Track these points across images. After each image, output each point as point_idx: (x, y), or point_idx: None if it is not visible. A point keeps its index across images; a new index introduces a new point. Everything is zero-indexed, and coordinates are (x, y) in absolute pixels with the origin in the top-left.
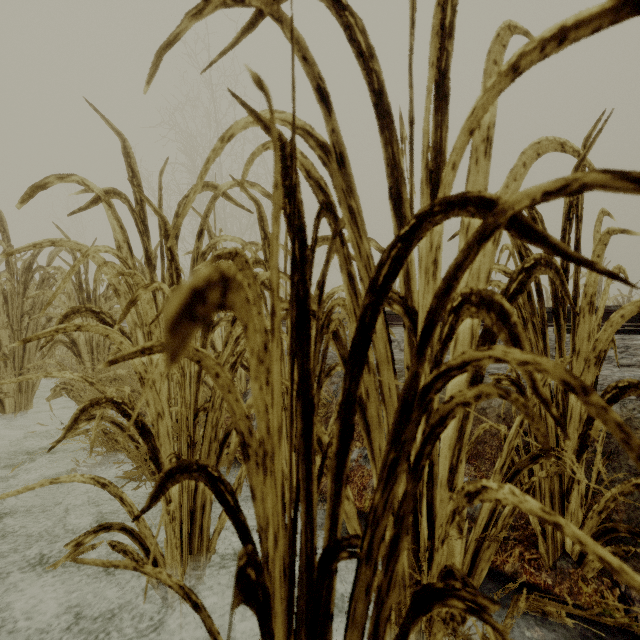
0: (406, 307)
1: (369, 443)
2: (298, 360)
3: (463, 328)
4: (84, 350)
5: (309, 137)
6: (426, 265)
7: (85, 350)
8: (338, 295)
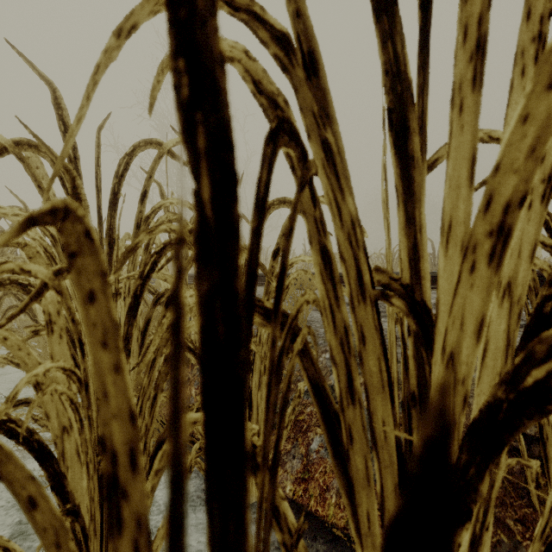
0: (412, 301)
1: (352, 510)
2: (212, 522)
3: (495, 331)
4: (41, 315)
5: (258, 24)
6: (467, 237)
7: (42, 315)
8: (292, 256)
